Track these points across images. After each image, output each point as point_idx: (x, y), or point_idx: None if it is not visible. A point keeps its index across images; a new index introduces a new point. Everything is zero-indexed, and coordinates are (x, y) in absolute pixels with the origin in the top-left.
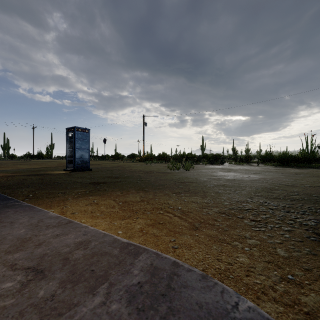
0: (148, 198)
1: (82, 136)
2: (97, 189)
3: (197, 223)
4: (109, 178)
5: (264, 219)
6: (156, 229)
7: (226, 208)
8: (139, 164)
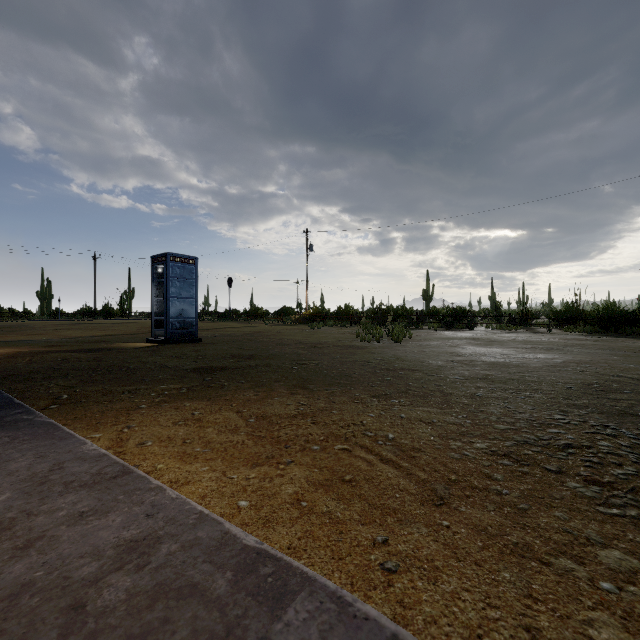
0: (316, 409)
1: (182, 272)
2: (205, 384)
3: (441, 484)
4: (234, 358)
5: (624, 480)
6: (336, 498)
7: (509, 440)
8: (297, 328)
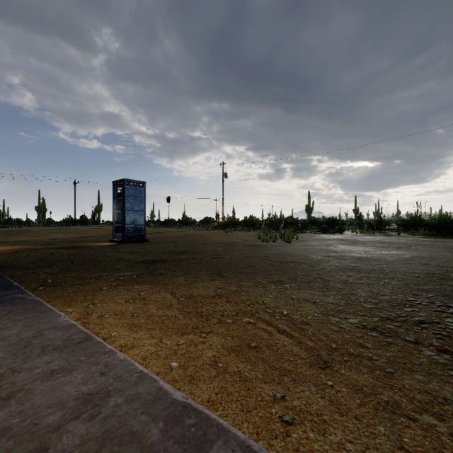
0: (229, 291)
1: (134, 192)
2: (149, 272)
3: (325, 351)
4: (170, 253)
5: None
6: (244, 361)
7: (375, 317)
8: (216, 232)
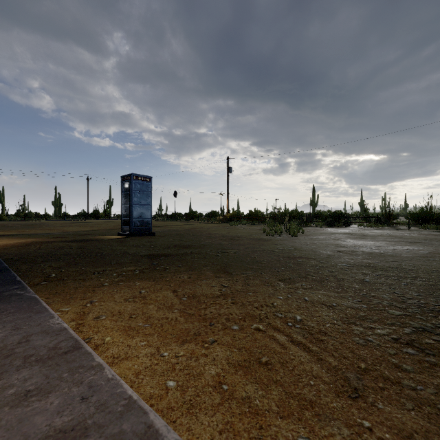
0: (235, 290)
1: (141, 186)
2: (152, 267)
3: (353, 373)
4: (175, 247)
5: None
6: (254, 382)
7: (407, 327)
8: (221, 226)
